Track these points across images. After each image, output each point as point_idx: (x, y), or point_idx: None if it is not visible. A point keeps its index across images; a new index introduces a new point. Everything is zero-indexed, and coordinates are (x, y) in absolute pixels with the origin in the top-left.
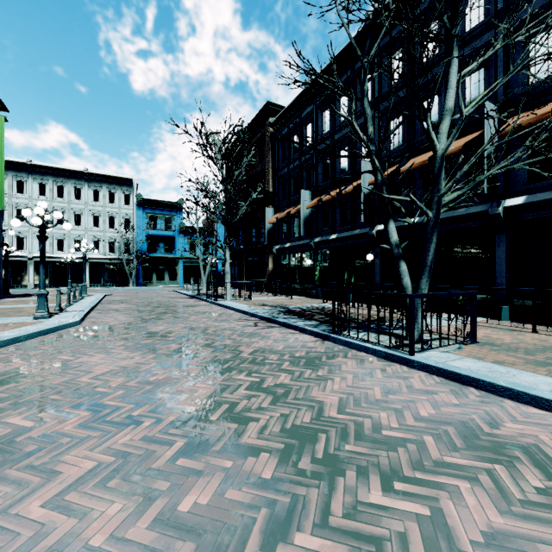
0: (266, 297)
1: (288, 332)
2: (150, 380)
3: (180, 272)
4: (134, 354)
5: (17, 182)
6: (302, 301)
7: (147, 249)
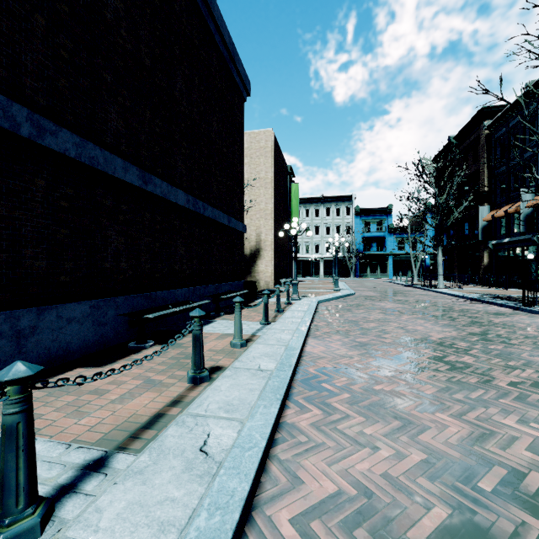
0: (478, 288)
1: (489, 306)
2: (412, 310)
3: (390, 266)
4: (397, 304)
5: None
6: (518, 292)
7: (363, 249)
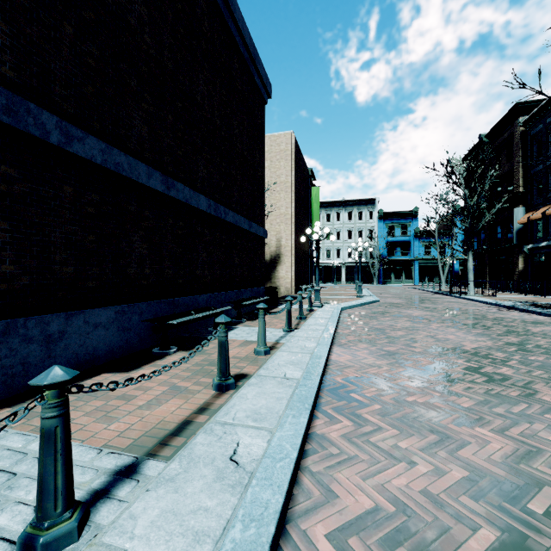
0: (512, 295)
1: (526, 314)
2: (442, 318)
3: (415, 272)
4: (425, 312)
5: None
6: None
7: (387, 254)
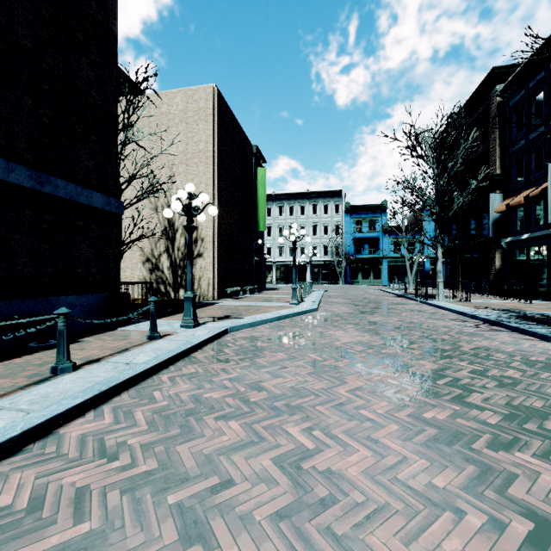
0: (490, 299)
1: (521, 337)
2: (382, 352)
3: (384, 271)
4: (364, 334)
5: (267, 209)
6: (548, 307)
7: (354, 251)
